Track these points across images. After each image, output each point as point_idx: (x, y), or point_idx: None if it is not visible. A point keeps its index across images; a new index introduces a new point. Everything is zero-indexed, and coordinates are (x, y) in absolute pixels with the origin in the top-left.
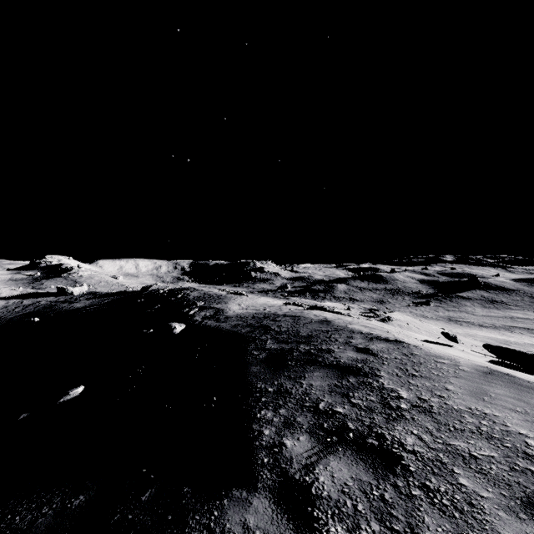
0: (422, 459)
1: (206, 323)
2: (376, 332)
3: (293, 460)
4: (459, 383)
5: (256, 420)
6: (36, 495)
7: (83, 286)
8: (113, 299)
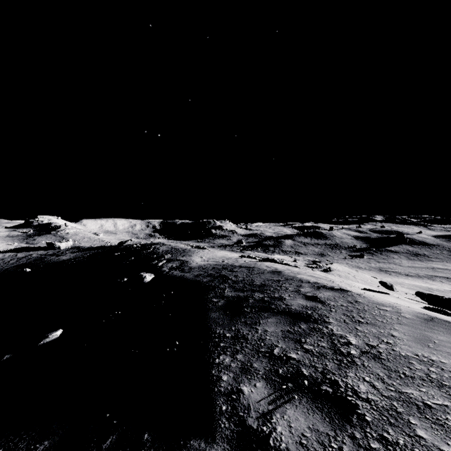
0: (377, 408)
1: (172, 273)
2: (322, 281)
3: (250, 407)
4: (403, 329)
5: (215, 366)
6: (4, 438)
7: (68, 241)
8: (94, 252)
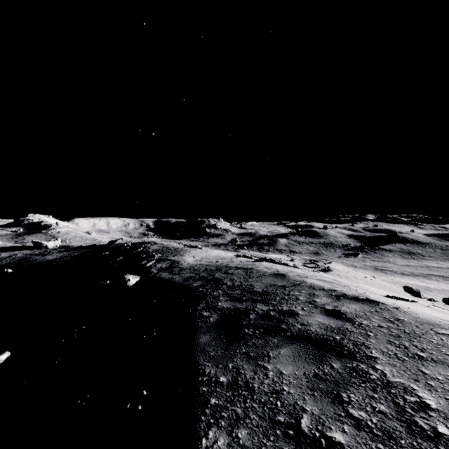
0: None
1: (160, 275)
2: (338, 288)
3: None
4: None
5: None
6: None
7: (56, 240)
8: (82, 251)
